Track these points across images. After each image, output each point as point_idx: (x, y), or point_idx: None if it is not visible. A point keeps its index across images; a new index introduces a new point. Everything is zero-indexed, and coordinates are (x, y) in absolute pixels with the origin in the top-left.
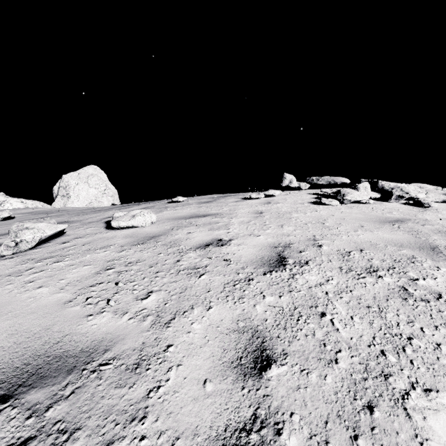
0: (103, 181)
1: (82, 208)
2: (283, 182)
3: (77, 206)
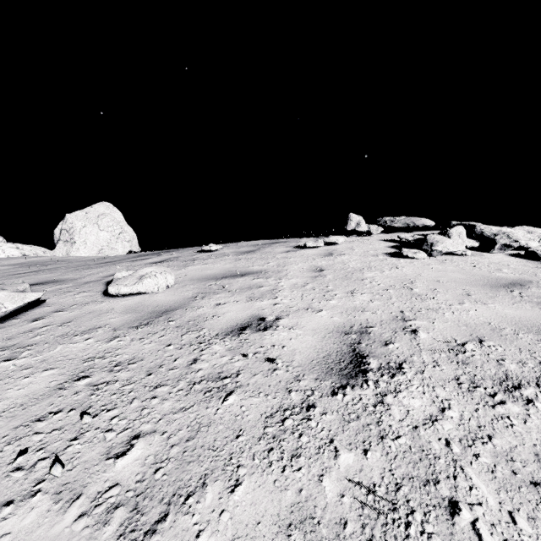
0: (118, 222)
1: (88, 258)
2: (349, 224)
3: (84, 254)
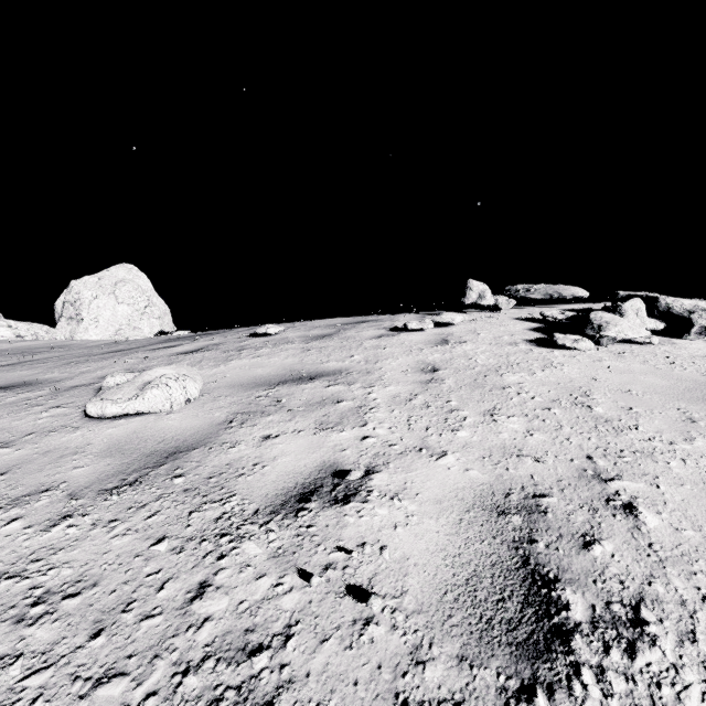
0: (143, 292)
1: (98, 342)
2: (467, 296)
3: (95, 337)
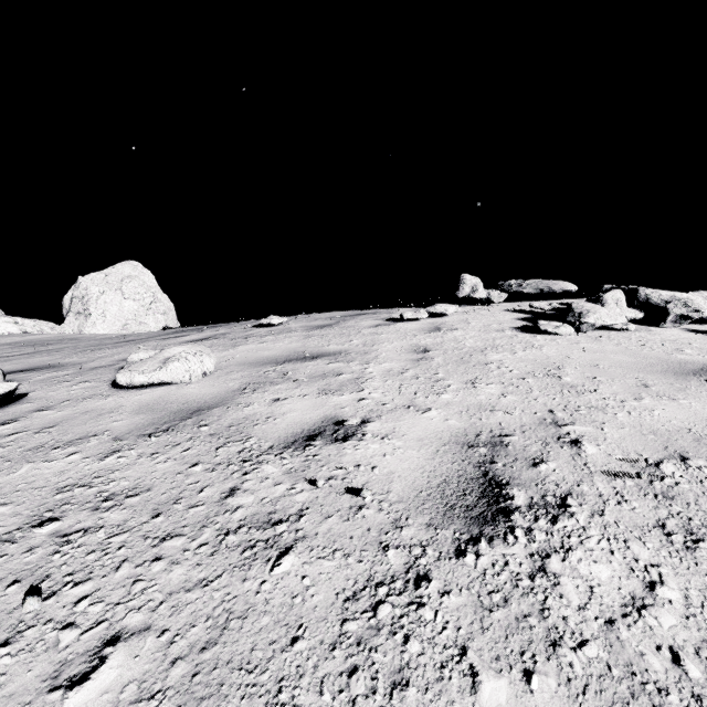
0: (148, 288)
1: (107, 335)
2: (461, 289)
3: (102, 331)
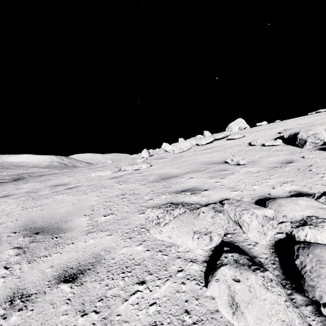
0: (244, 123)
1: None
2: None
3: None
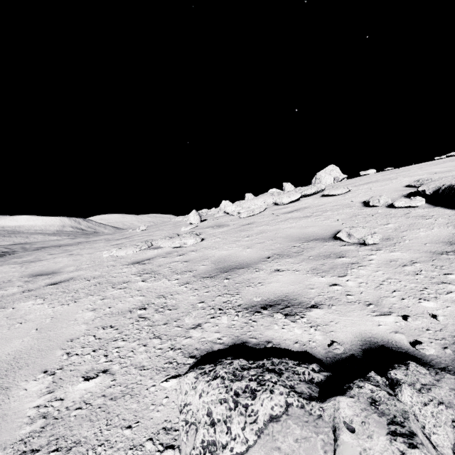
0: (338, 173)
1: None
2: None
3: None
